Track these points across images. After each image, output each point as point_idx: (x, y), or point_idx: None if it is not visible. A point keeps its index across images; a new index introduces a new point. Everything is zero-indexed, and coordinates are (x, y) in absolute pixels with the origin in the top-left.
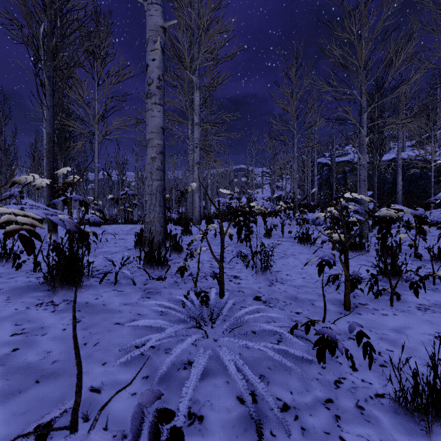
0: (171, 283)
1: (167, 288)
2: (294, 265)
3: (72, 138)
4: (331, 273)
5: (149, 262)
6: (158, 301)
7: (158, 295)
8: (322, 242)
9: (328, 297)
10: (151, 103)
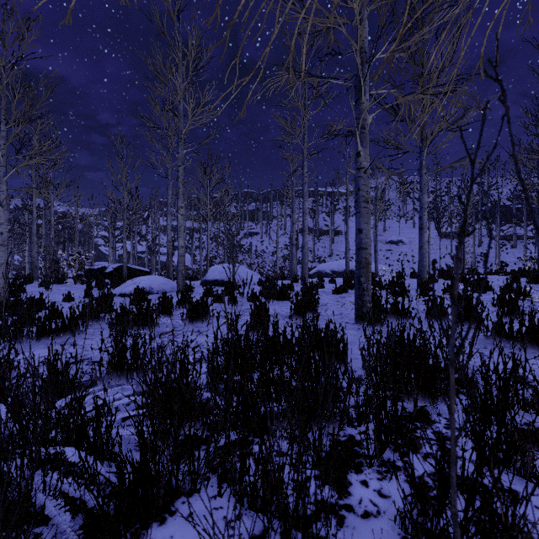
0: None
1: None
2: None
3: None
4: None
5: None
6: None
7: None
8: None
9: None
10: None
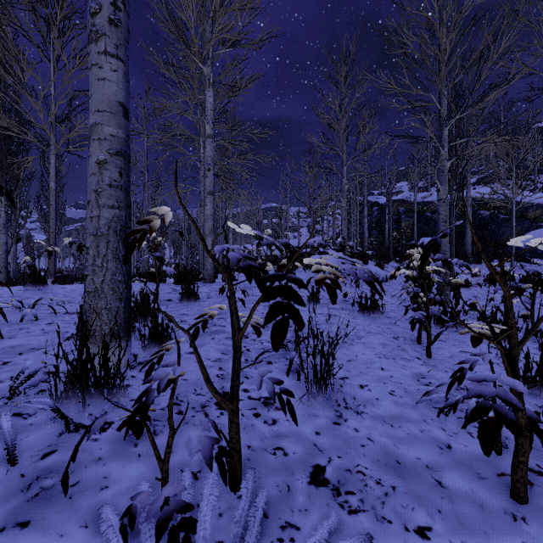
0: (121, 438)
1: (102, 460)
2: (367, 361)
3: (21, 152)
4: (432, 377)
5: (80, 384)
6: (49, 538)
7: (60, 505)
8: (413, 320)
9: (458, 451)
10: (97, 52)
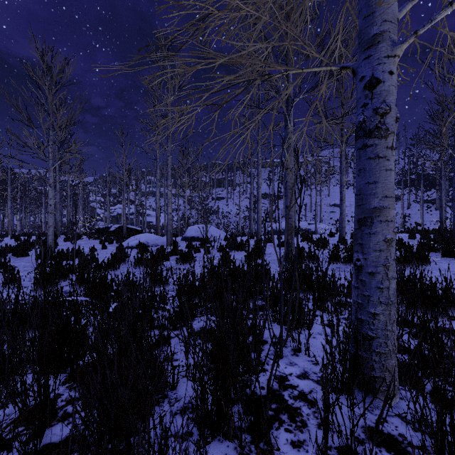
0: None
1: None
2: None
3: None
4: None
5: None
6: None
7: None
8: None
9: None
10: None
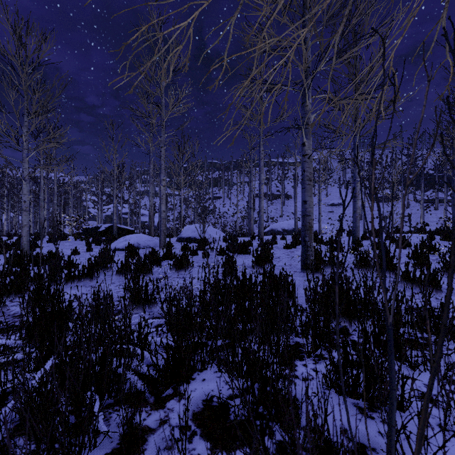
0: None
1: None
2: None
3: None
4: None
5: None
6: None
7: None
8: None
9: None
10: None
